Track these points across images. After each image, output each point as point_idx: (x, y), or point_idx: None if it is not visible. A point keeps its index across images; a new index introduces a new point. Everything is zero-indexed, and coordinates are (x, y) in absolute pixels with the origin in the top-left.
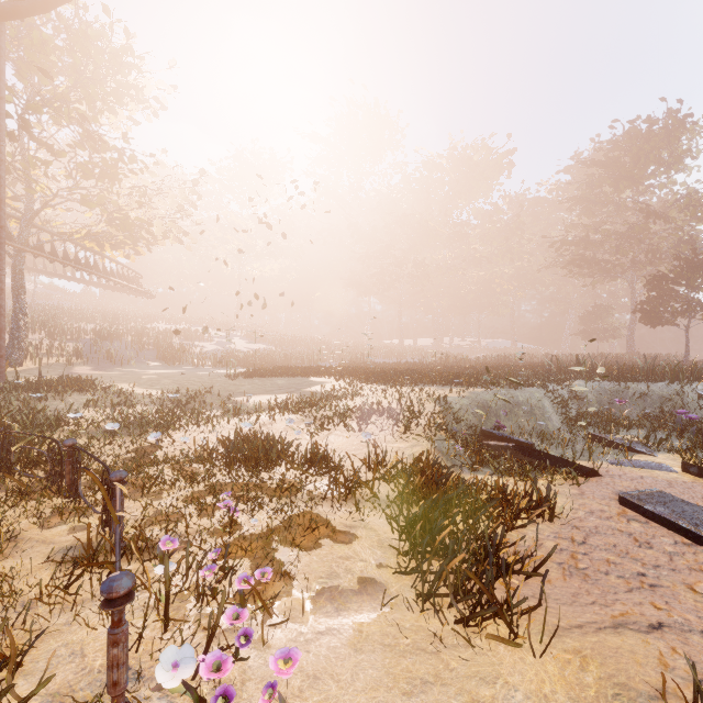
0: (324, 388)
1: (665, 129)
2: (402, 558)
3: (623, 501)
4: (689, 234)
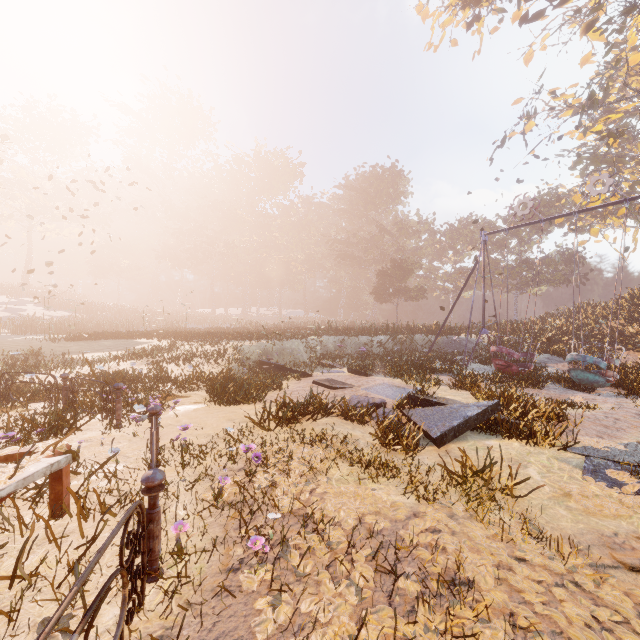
0: (150, 346)
1: (391, 175)
2: (212, 398)
3: (313, 382)
4: (401, 246)
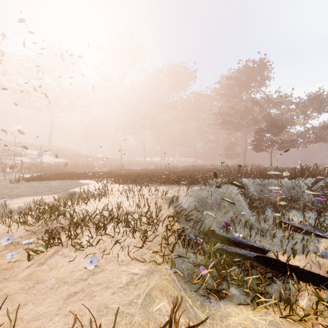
0: (86, 188)
1: (259, 66)
2: None
3: None
4: (269, 112)
